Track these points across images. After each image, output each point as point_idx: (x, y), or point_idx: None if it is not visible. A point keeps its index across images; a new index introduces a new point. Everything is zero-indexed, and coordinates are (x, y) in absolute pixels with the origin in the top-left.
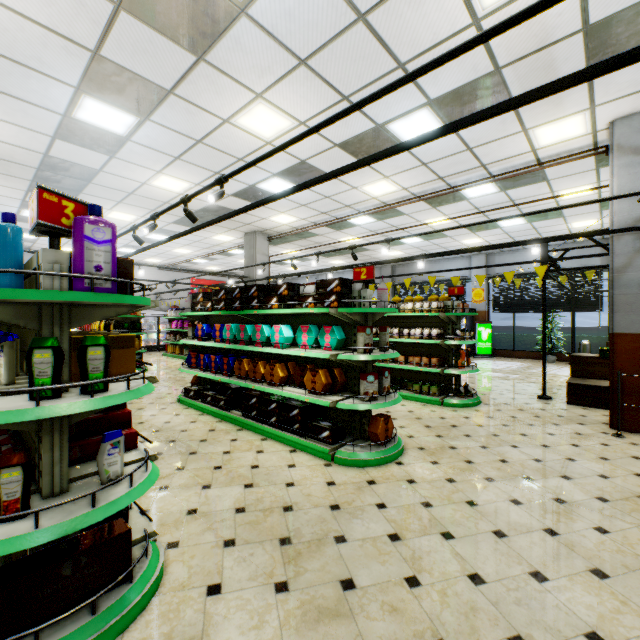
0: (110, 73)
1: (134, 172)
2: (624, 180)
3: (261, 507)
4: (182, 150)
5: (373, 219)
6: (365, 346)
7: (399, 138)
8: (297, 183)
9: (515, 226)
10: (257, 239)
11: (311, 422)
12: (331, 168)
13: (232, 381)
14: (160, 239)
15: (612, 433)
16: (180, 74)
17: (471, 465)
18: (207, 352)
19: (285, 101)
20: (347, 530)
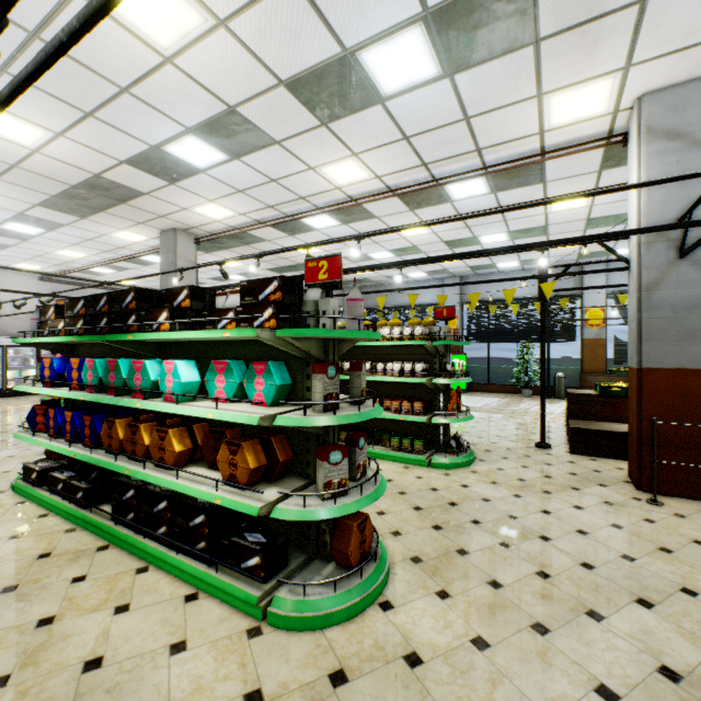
0: None
1: None
2: (655, 172)
3: None
4: (6, 51)
5: (336, 221)
6: (326, 398)
7: (376, 83)
8: (227, 150)
9: (496, 243)
10: (179, 240)
11: (228, 537)
12: (276, 128)
13: (93, 459)
14: (28, 232)
15: (646, 499)
16: None
17: (501, 593)
18: (72, 403)
19: None
20: None
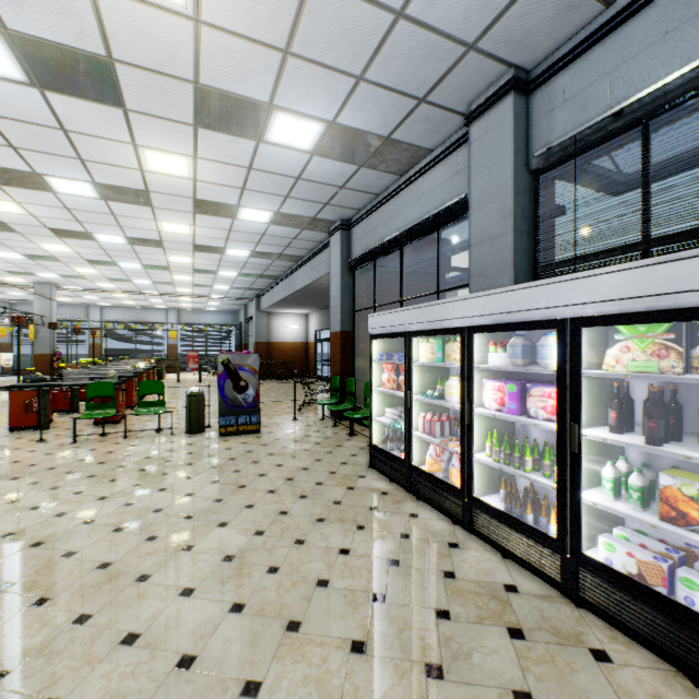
0: None
1: None
2: (39, 303)
3: None
4: None
5: None
6: None
7: None
8: None
9: (22, 295)
10: None
11: None
12: None
13: None
14: None
15: None
16: None
17: None
18: None
19: None
20: None
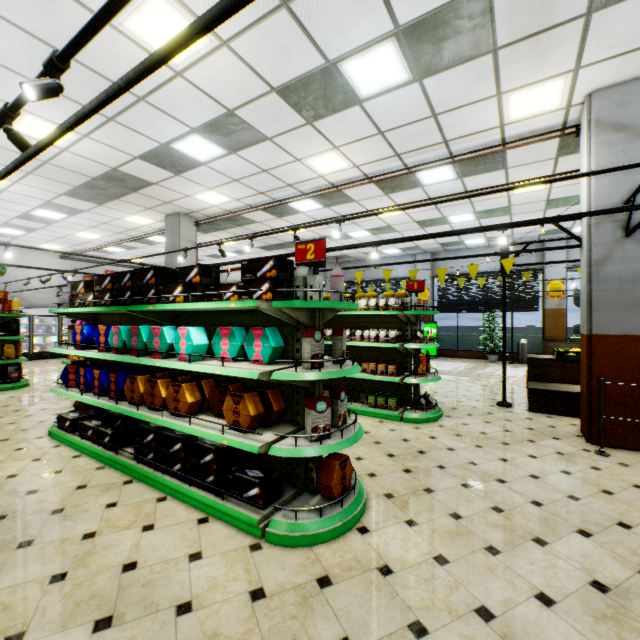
0: None
1: None
2: (603, 160)
3: None
4: None
5: (319, 205)
6: (313, 358)
7: (354, 88)
8: (225, 146)
9: (464, 223)
10: (181, 222)
11: (233, 472)
12: (268, 127)
13: (119, 409)
14: (53, 217)
15: (594, 450)
16: None
17: (460, 522)
18: (97, 363)
19: None
20: None
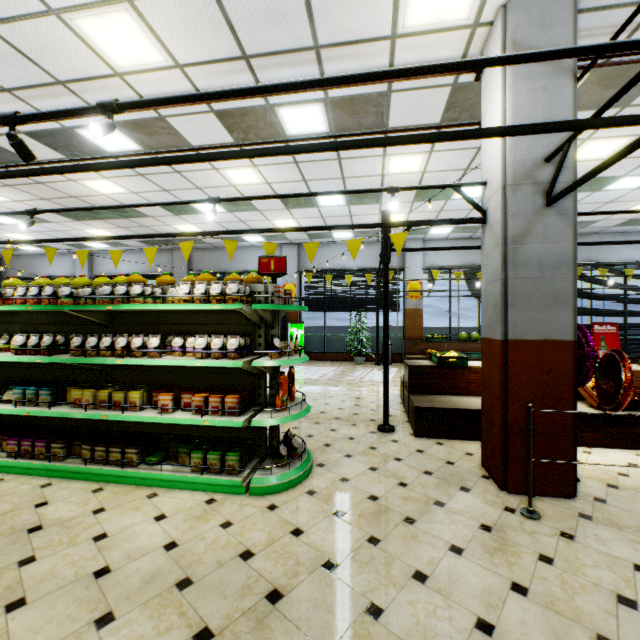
0: None
1: None
2: (522, 98)
3: None
4: None
5: (134, 143)
6: None
7: None
8: None
9: (333, 208)
10: None
11: None
12: None
13: None
14: None
15: (520, 509)
16: None
17: None
18: None
19: None
20: None
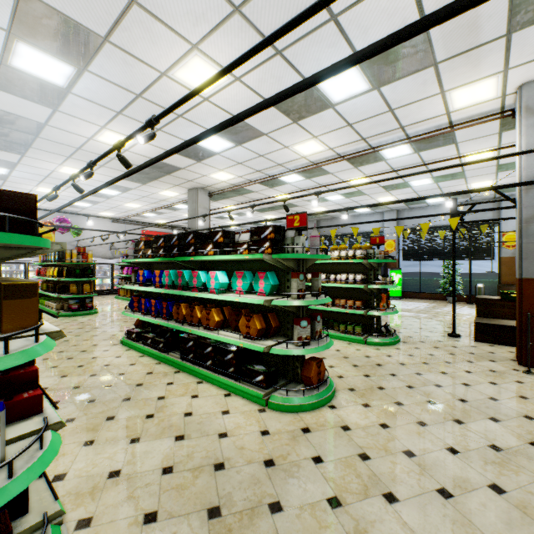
0: (40, 14)
1: (79, 127)
2: (532, 139)
3: (190, 465)
4: (123, 104)
5: (302, 177)
6: (298, 292)
7: (328, 97)
8: (234, 141)
9: (423, 186)
10: (199, 194)
11: (245, 366)
12: (265, 127)
13: (170, 325)
14: (111, 194)
15: (523, 370)
16: (113, 19)
17: (401, 407)
18: (149, 296)
19: (220, 54)
20: (283, 494)
